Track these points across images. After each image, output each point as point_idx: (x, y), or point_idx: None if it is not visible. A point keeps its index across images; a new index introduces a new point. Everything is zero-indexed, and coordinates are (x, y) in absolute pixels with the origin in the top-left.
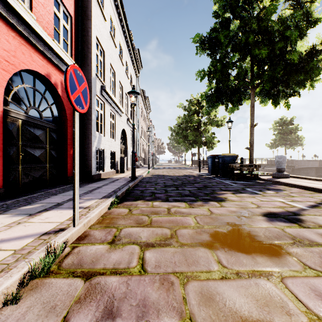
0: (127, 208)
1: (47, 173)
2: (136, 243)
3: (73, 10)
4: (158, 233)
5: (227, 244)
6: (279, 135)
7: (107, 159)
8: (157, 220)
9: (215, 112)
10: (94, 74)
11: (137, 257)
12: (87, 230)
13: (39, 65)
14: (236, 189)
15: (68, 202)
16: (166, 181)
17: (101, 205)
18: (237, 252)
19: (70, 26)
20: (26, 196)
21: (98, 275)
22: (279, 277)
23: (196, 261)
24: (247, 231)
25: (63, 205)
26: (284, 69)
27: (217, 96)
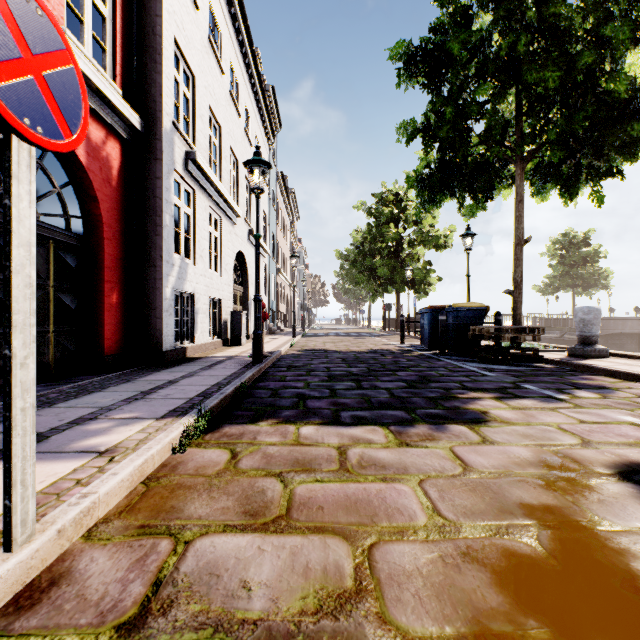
0: (226, 446)
1: (48, 347)
2: (224, 633)
3: None
4: (312, 563)
5: None
6: (562, 266)
7: (201, 316)
8: (310, 498)
9: (433, 219)
10: (168, 122)
11: None
12: (72, 549)
13: None
14: (501, 387)
15: (67, 429)
16: (331, 365)
17: (152, 443)
18: None
19: (110, 10)
20: None
21: None
22: None
23: None
24: (615, 555)
25: (46, 442)
26: (592, 115)
27: (442, 180)
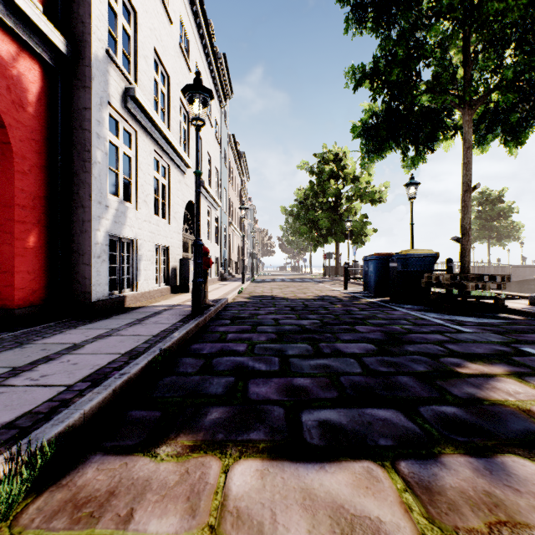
0: None
1: None
2: None
3: None
4: None
5: None
6: (479, 220)
7: (145, 263)
8: None
9: (369, 176)
10: (100, 49)
11: None
12: None
13: None
14: (500, 353)
15: None
16: (280, 315)
17: None
18: None
19: None
20: None
21: None
22: None
23: None
24: None
25: None
26: None
27: (387, 130)
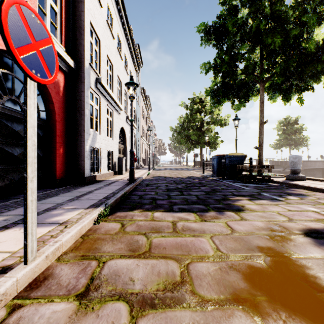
0: (119, 221)
1: None
2: (123, 298)
3: None
4: (161, 271)
5: (279, 300)
6: (284, 135)
7: (103, 160)
8: (159, 244)
9: (219, 111)
10: (87, 63)
11: None
12: (52, 265)
13: None
14: (251, 194)
15: (42, 213)
16: (168, 184)
17: (84, 219)
18: None
19: (59, 8)
20: None
21: None
22: None
23: None
24: (298, 267)
25: None
26: (298, 60)
27: (223, 92)
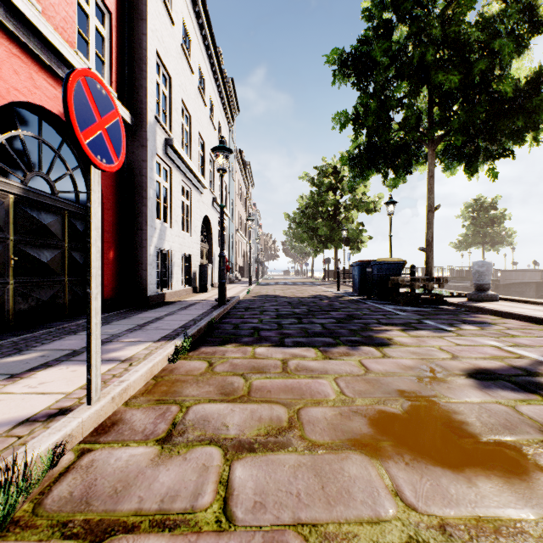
0: (205, 359)
1: (64, 292)
2: (215, 442)
3: (113, 1)
4: (263, 416)
5: (407, 445)
6: (474, 227)
7: (176, 268)
8: (262, 386)
9: (364, 188)
10: (152, 116)
11: (214, 480)
12: (119, 410)
13: (49, 95)
14: (407, 323)
15: None
16: (280, 307)
17: (155, 355)
18: (433, 466)
19: (108, 31)
20: (20, 336)
21: (121, 532)
22: (542, 539)
23: (345, 492)
24: (444, 412)
25: (83, 355)
26: (487, 109)
27: (369, 159)
